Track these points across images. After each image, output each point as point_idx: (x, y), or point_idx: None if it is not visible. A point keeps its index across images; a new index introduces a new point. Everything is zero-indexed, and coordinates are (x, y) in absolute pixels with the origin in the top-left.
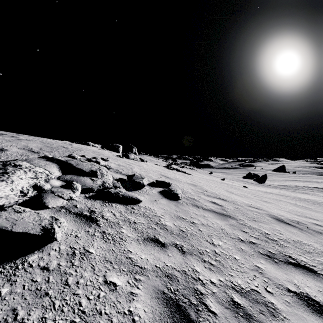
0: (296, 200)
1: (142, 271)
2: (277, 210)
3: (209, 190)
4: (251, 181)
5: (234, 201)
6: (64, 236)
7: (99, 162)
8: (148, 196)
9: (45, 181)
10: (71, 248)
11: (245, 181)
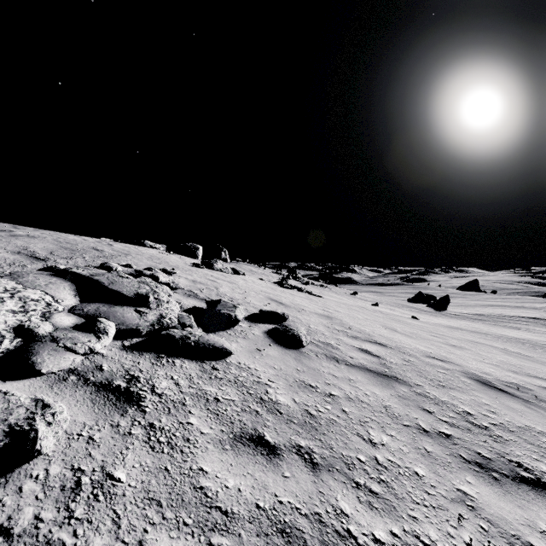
0: (503, 342)
1: (226, 523)
2: (476, 362)
3: (355, 325)
4: (422, 308)
5: (401, 347)
6: (63, 440)
7: (157, 277)
8: (245, 341)
9: (43, 317)
10: (75, 471)
11: (413, 308)
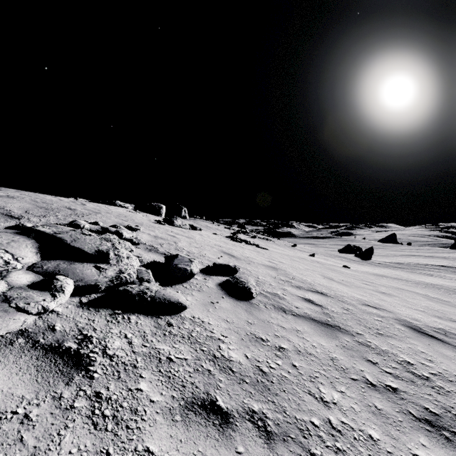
0: (423, 287)
1: None
2: (405, 308)
3: (298, 276)
4: (351, 258)
5: (340, 296)
6: None
7: (122, 234)
8: (200, 293)
9: None
10: None
11: (343, 258)
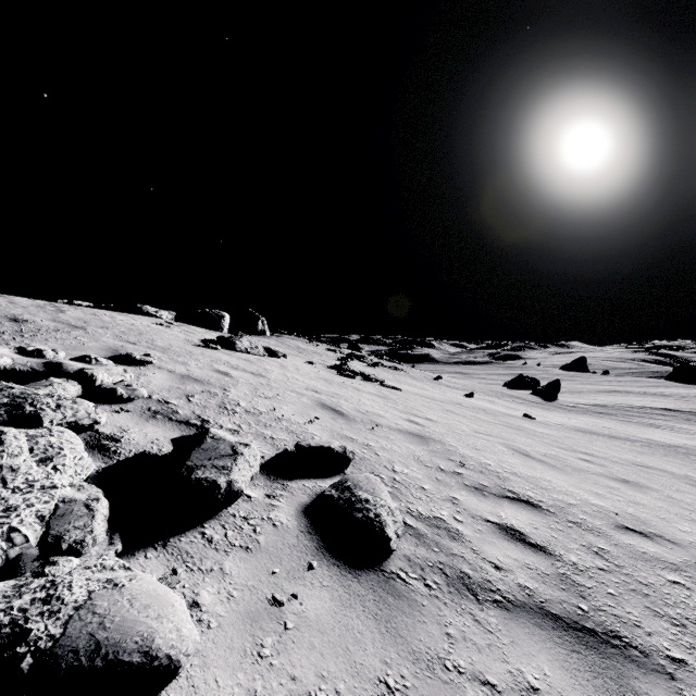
0: (663, 455)
1: None
2: (689, 524)
3: (469, 454)
4: (527, 397)
5: (565, 506)
6: None
7: (92, 377)
8: (247, 561)
9: None
10: None
11: (516, 398)
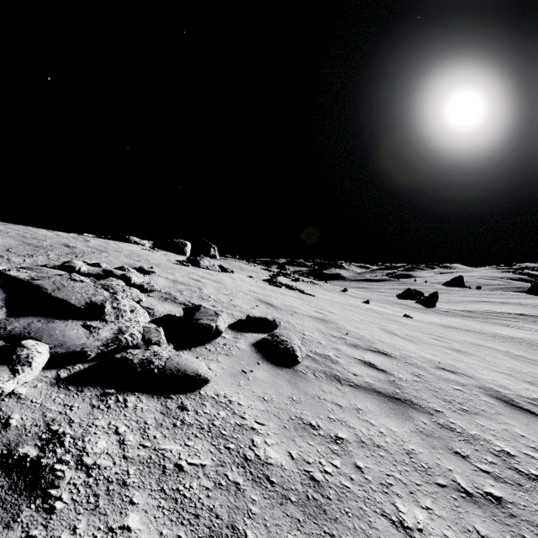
0: (501, 342)
1: None
2: (488, 371)
3: (353, 330)
4: (412, 305)
5: (407, 357)
6: None
7: (129, 278)
8: (228, 359)
9: None
10: None
11: (403, 305)
